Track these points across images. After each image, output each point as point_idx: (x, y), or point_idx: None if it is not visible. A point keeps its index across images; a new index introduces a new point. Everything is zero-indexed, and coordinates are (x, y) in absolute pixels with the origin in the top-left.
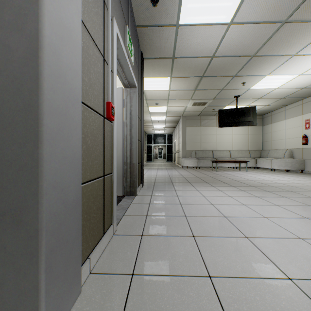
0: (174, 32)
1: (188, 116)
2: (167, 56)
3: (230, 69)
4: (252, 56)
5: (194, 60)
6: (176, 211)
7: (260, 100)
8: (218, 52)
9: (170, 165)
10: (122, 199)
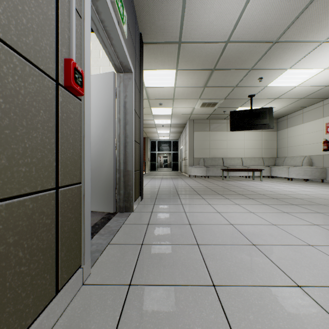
0: (181, 5)
1: (195, 120)
2: (172, 40)
3: (247, 59)
4: (274, 42)
5: (204, 46)
6: (184, 236)
7: (277, 101)
8: (234, 36)
9: (175, 174)
10: (112, 218)
